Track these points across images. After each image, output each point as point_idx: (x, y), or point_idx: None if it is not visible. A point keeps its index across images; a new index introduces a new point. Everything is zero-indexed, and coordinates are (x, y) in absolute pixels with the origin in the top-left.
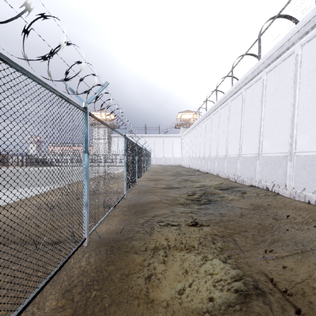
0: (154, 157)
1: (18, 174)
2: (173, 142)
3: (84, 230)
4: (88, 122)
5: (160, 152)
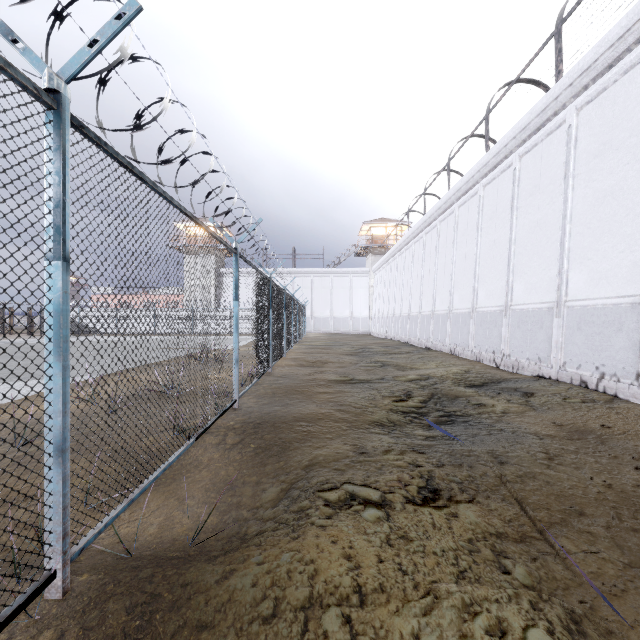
0: (313, 316)
1: (11, 350)
2: (352, 286)
3: (49, 543)
4: (65, 147)
5: (324, 307)
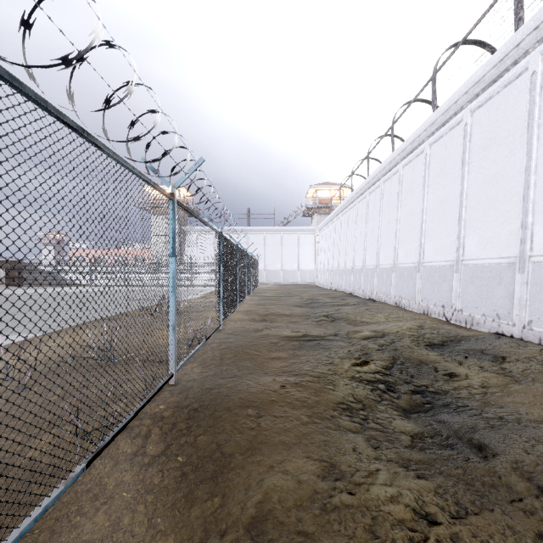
0: (265, 269)
1: None
2: (300, 242)
3: None
4: None
5: (275, 260)
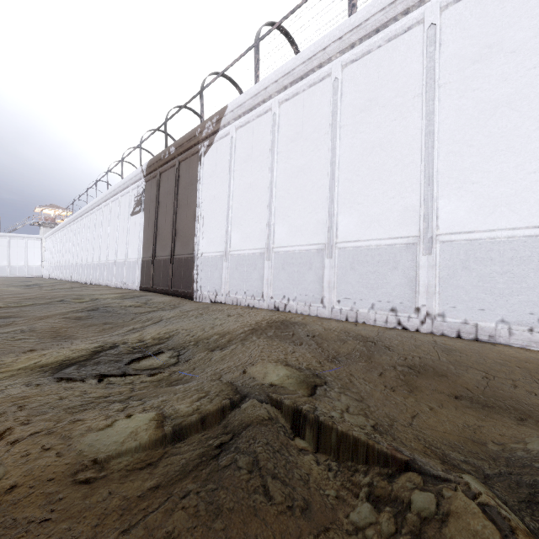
0: None
1: None
2: (27, 246)
3: None
4: None
5: (2, 259)
